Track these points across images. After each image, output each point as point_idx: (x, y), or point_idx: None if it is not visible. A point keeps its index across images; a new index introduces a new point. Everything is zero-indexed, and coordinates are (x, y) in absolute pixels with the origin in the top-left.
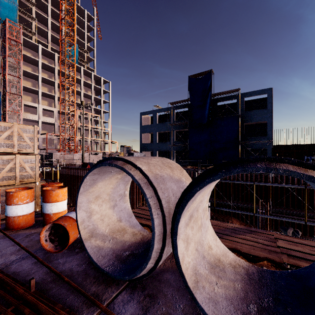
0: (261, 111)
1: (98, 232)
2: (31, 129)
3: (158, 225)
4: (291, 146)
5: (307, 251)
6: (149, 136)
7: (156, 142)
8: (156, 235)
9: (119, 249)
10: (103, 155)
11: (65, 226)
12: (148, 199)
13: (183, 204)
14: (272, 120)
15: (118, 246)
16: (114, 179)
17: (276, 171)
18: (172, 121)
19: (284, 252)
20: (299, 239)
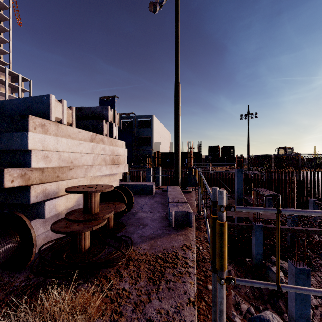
0: (147, 130)
1: None
2: None
3: None
4: (163, 153)
5: None
6: None
7: None
8: None
9: None
10: None
11: None
12: None
13: None
14: (153, 136)
15: None
16: None
17: None
18: None
19: None
20: None
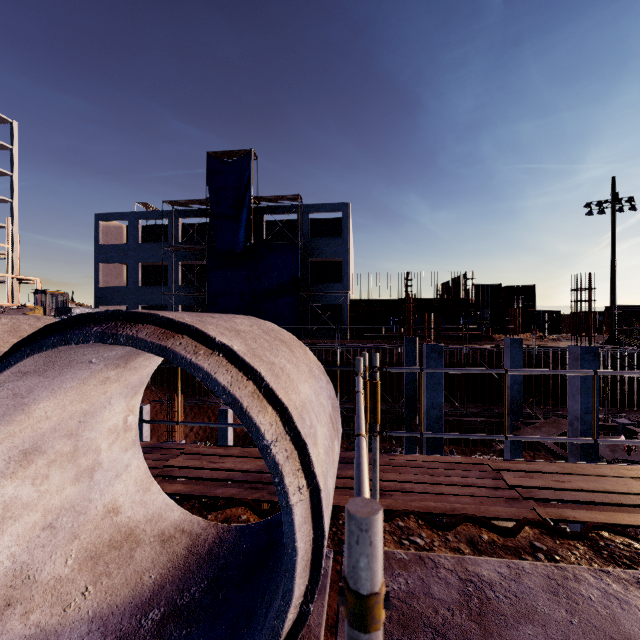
0: (334, 241)
1: None
2: None
3: None
4: (374, 301)
5: (203, 464)
6: (123, 270)
7: (136, 285)
8: None
9: None
10: None
11: None
12: None
13: None
14: (350, 258)
15: None
16: None
17: None
18: (173, 242)
19: (161, 473)
20: (217, 449)
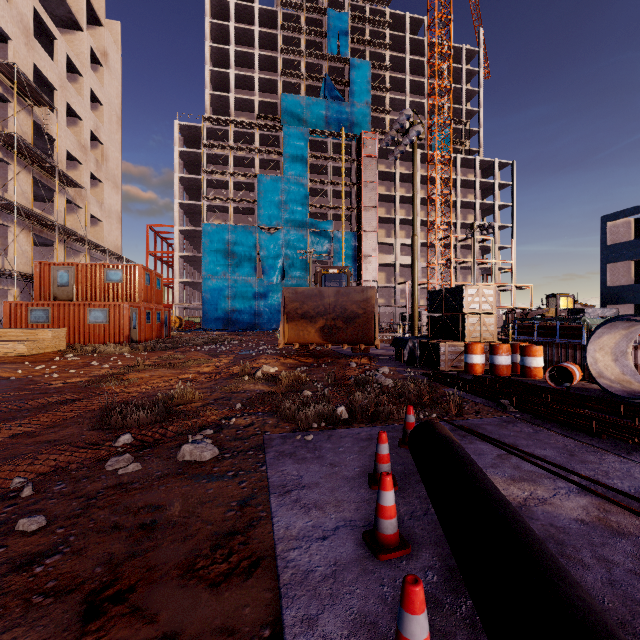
0: None
1: (604, 376)
2: (490, 289)
3: None
4: None
5: None
6: (630, 266)
7: None
8: None
9: (629, 391)
10: (508, 314)
11: (568, 369)
12: None
13: None
14: None
15: (628, 390)
16: (618, 335)
17: None
18: None
19: None
20: None
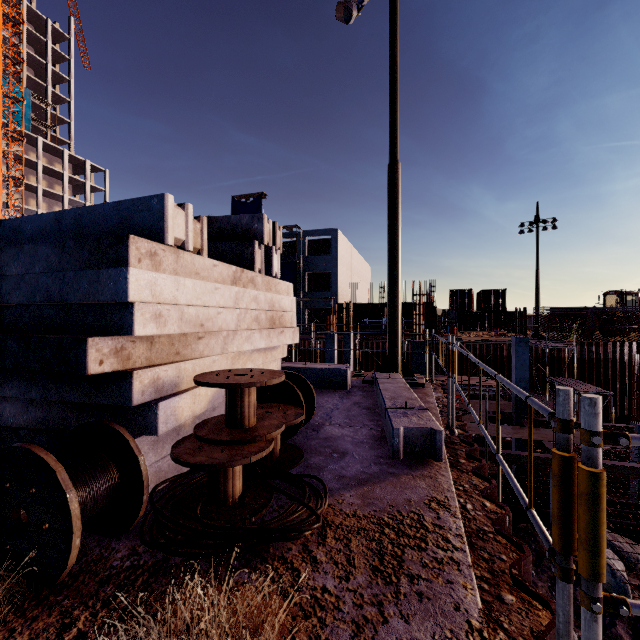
0: (325, 258)
1: None
2: None
3: None
4: (355, 305)
5: None
6: None
7: None
8: None
9: None
10: None
11: None
12: None
13: None
14: (337, 271)
15: None
16: None
17: None
18: None
19: None
20: None
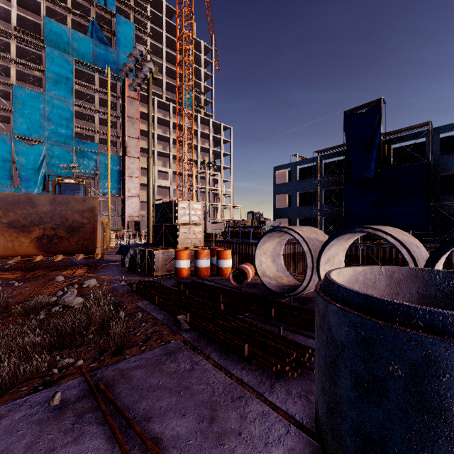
0: None
1: (266, 274)
2: (198, 204)
3: (309, 262)
4: None
5: None
6: (286, 197)
7: (295, 206)
8: (308, 266)
9: (281, 286)
10: (226, 224)
11: (244, 270)
12: (304, 248)
13: (323, 249)
14: None
15: (280, 284)
16: (275, 241)
17: (363, 232)
18: (318, 177)
19: None
20: None
